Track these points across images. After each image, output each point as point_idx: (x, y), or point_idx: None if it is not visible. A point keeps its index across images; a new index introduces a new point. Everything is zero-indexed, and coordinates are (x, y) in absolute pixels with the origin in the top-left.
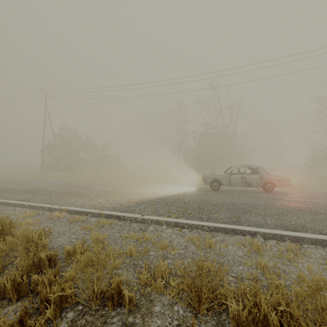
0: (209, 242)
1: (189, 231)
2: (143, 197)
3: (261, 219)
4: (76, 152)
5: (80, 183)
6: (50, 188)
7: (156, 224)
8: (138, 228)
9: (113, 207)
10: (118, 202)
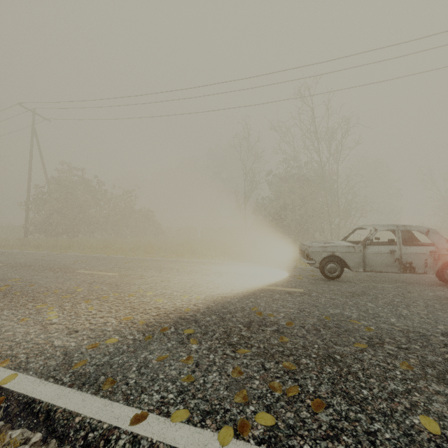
0: None
1: None
2: (170, 304)
3: None
4: (83, 205)
5: (67, 258)
6: None
7: None
8: None
9: (68, 350)
10: (95, 326)
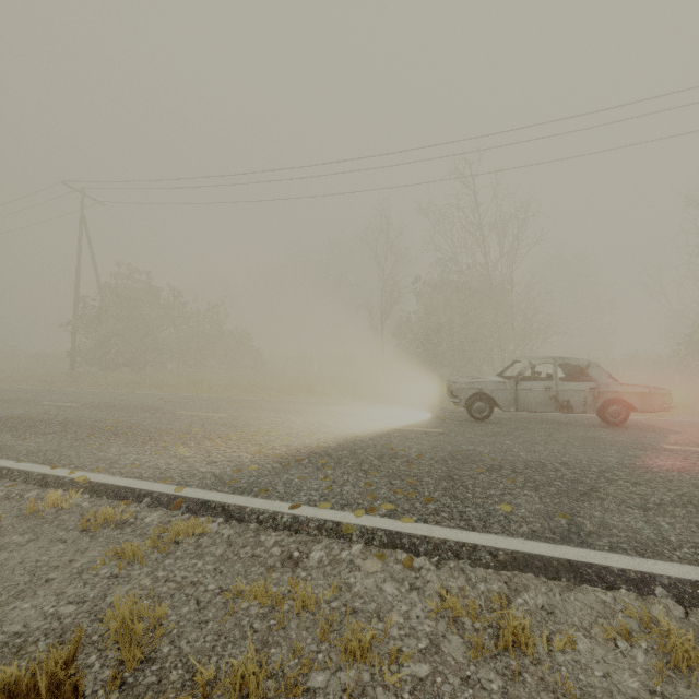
0: (512, 626)
1: (434, 568)
2: (298, 442)
3: (642, 524)
4: (151, 325)
5: (151, 398)
6: (72, 413)
7: (332, 537)
8: (280, 551)
9: (216, 474)
10: (231, 458)
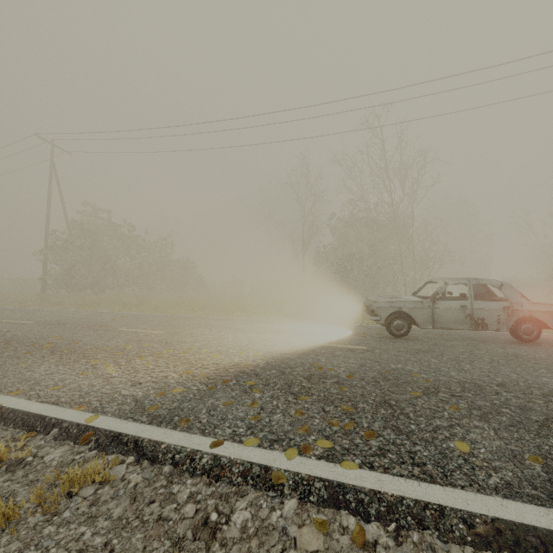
0: None
1: (393, 544)
2: (228, 360)
3: None
4: (111, 255)
5: (101, 316)
6: (22, 330)
7: (259, 489)
8: (194, 511)
9: (137, 398)
10: (157, 379)
